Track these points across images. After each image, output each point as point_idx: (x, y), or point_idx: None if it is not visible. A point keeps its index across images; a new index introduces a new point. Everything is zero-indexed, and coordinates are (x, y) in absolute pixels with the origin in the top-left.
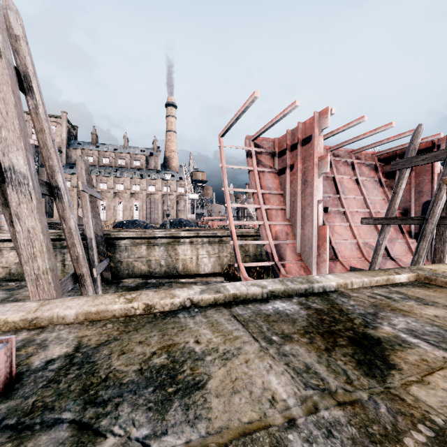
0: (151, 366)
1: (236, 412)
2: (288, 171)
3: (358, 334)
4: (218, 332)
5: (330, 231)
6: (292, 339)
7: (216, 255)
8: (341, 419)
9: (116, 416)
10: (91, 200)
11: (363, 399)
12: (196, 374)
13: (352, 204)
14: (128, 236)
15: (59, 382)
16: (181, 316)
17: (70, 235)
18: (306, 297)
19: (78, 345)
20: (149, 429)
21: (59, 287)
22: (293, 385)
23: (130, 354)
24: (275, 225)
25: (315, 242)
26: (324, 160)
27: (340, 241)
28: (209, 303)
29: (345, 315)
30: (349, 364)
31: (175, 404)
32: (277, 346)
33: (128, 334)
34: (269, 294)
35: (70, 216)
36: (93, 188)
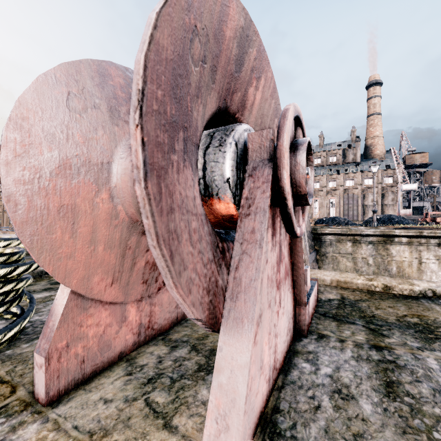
0: (406, 320)
1: None
2: None
3: None
4: None
5: None
6: None
7: None
8: None
9: (391, 333)
10: None
11: None
12: None
13: None
14: (333, 232)
15: (343, 309)
16: (424, 301)
17: None
18: None
19: (342, 297)
20: (419, 345)
21: None
22: None
23: (384, 310)
24: None
25: None
26: None
27: None
28: None
29: None
30: None
31: (437, 343)
32: None
33: (376, 300)
34: None
35: None
36: None
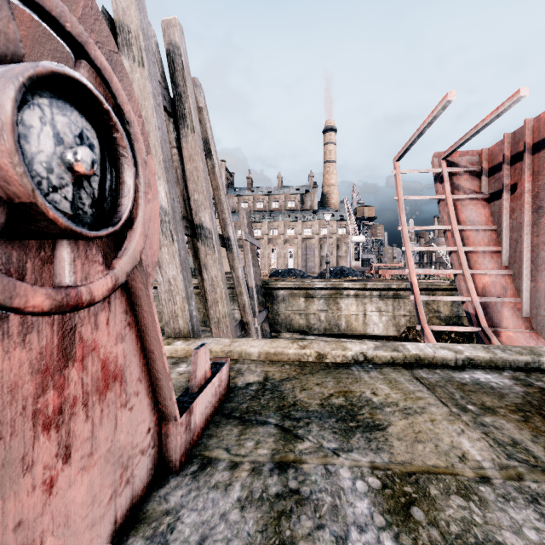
0: (330, 403)
1: (419, 455)
2: (505, 195)
3: None
4: (398, 390)
5: None
6: (495, 413)
7: (390, 314)
8: None
9: (308, 430)
10: (251, 249)
11: None
12: (375, 419)
13: None
14: (286, 286)
15: (260, 399)
16: (355, 369)
17: (238, 284)
18: (527, 372)
19: (266, 377)
20: (336, 445)
21: (233, 331)
22: (491, 452)
23: (310, 391)
24: (482, 274)
25: None
26: None
27: None
28: (385, 361)
29: None
30: None
31: (357, 435)
32: (473, 415)
33: (305, 376)
34: (465, 361)
35: (238, 266)
36: (253, 237)
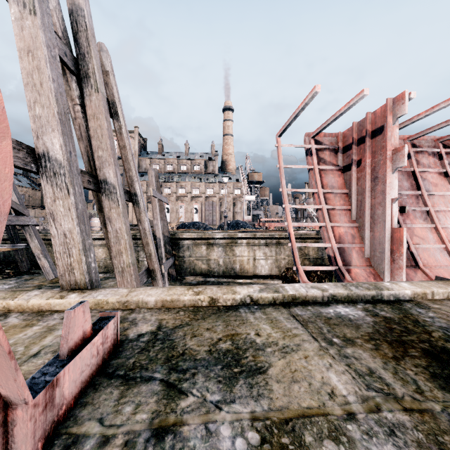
0: (218, 349)
1: (295, 397)
2: (354, 167)
3: (436, 348)
4: (278, 329)
5: (408, 234)
6: (354, 343)
7: (274, 258)
8: (407, 423)
9: (193, 382)
10: (160, 204)
11: (435, 410)
12: (258, 361)
13: (439, 202)
14: (190, 237)
15: (149, 351)
16: (242, 311)
17: (145, 235)
18: (374, 304)
19: (159, 325)
20: (220, 396)
21: (138, 279)
22: (354, 384)
23: (200, 337)
24: (339, 226)
25: (388, 246)
26: (400, 152)
27: (422, 245)
28: (268, 302)
29: (420, 326)
30: (421, 375)
31: (240, 381)
32: (338, 348)
33: (197, 322)
34: (330, 298)
35: (144, 219)
36: (161, 194)
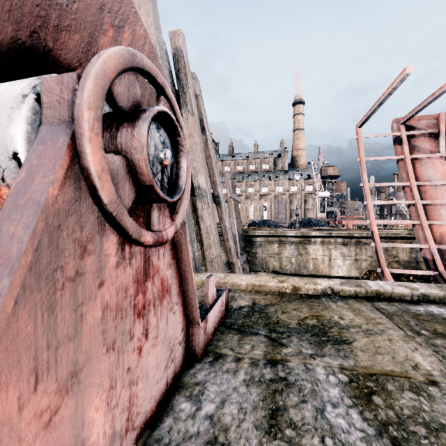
0: (306, 323)
1: (379, 363)
2: None
3: None
4: (361, 316)
5: None
6: (445, 337)
7: (352, 258)
8: None
9: (290, 340)
10: (234, 204)
11: None
12: (342, 336)
13: None
14: (262, 234)
15: (251, 317)
16: (324, 300)
17: (226, 232)
18: None
19: (253, 302)
20: (312, 352)
21: (223, 269)
22: (440, 365)
23: (289, 314)
24: (439, 225)
25: None
26: None
27: None
28: (350, 294)
29: None
30: None
31: (328, 346)
32: (426, 338)
33: (284, 303)
34: (421, 297)
35: (225, 218)
36: (235, 194)
